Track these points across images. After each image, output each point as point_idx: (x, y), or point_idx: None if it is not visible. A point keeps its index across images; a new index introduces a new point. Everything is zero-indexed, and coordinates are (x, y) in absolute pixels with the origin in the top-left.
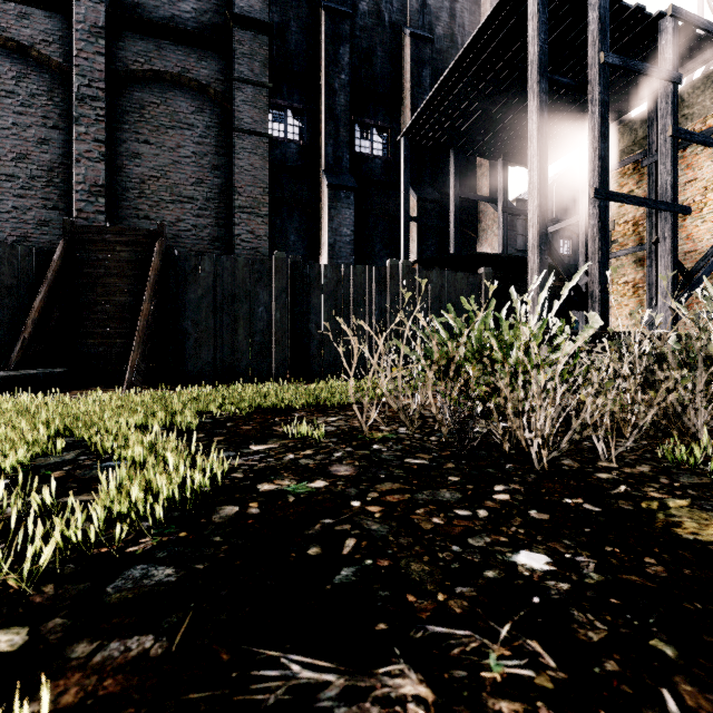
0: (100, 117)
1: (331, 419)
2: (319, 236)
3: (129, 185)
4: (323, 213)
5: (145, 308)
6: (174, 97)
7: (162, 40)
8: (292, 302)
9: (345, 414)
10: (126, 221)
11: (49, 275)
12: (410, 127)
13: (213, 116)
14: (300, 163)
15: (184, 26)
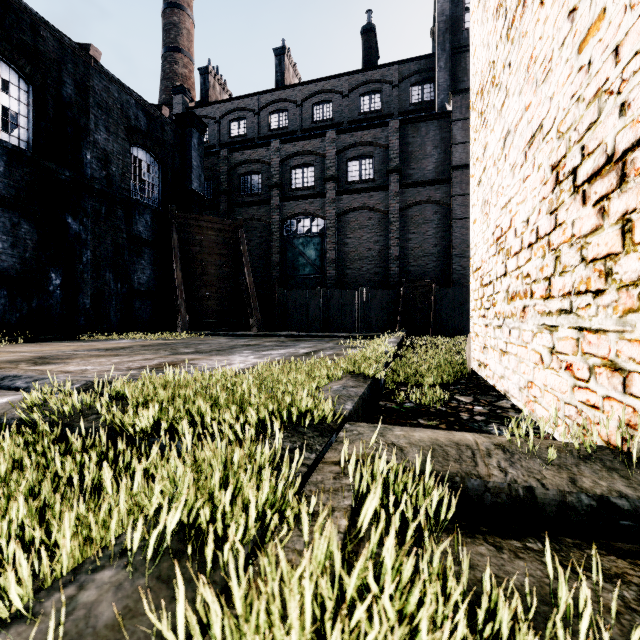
0: (397, 228)
1: None
2: None
3: (407, 252)
4: None
5: (433, 310)
6: (424, 210)
7: (420, 187)
8: None
9: None
10: (405, 268)
11: (401, 300)
12: None
13: (442, 213)
14: None
15: (429, 177)
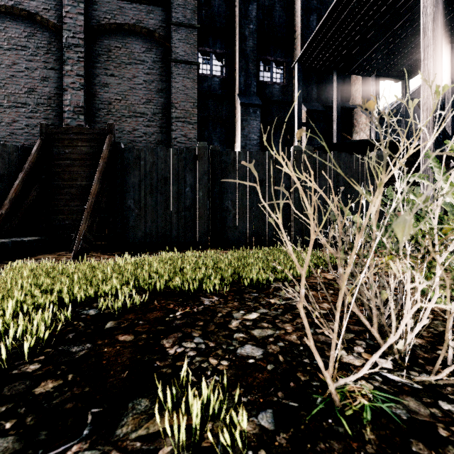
0: (80, 58)
1: (250, 317)
2: (234, 142)
3: (101, 106)
4: (237, 125)
5: (94, 188)
6: (131, 42)
7: (122, 1)
8: (212, 183)
9: (268, 305)
10: None
11: (26, 165)
12: (303, 54)
13: (158, 53)
14: (221, 91)
15: None
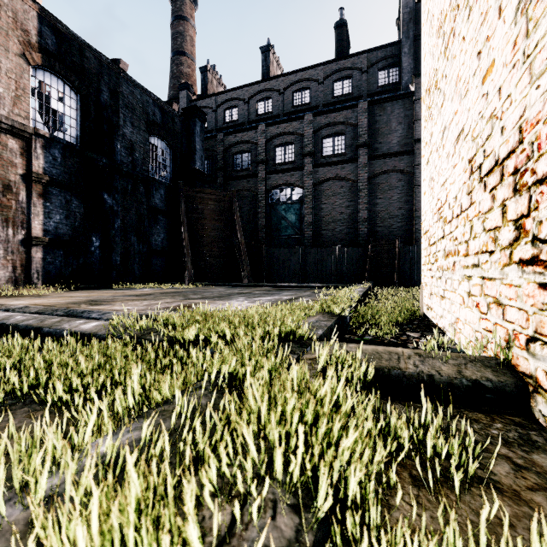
0: (366, 195)
1: None
2: None
3: (374, 215)
4: None
5: (397, 264)
6: (390, 178)
7: (386, 159)
8: None
9: None
10: (373, 228)
11: (369, 256)
12: None
13: (405, 181)
14: None
15: (394, 149)
